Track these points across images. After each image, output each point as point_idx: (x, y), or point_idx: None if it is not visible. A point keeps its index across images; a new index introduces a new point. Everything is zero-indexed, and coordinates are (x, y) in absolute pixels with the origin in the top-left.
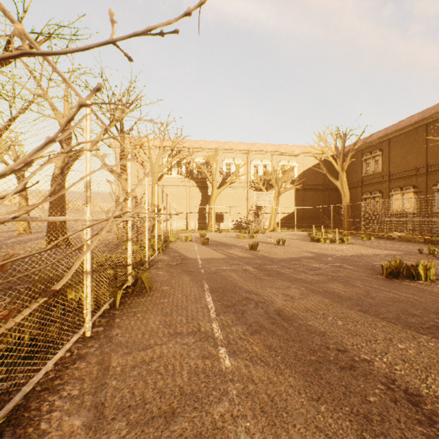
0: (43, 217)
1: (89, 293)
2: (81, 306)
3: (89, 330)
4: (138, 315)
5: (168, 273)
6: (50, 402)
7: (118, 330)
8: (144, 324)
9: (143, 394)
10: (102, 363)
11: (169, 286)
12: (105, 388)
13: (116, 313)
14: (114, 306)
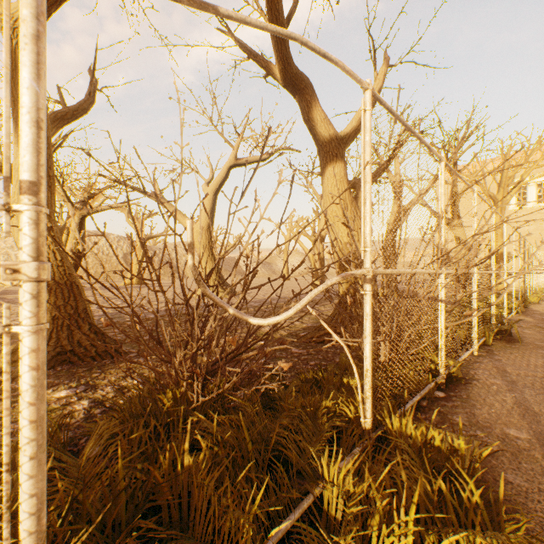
0: (463, 271)
1: (475, 325)
2: (471, 332)
3: (475, 351)
4: (515, 354)
5: (538, 333)
6: (472, 372)
7: (499, 357)
8: (524, 360)
9: (541, 387)
10: (497, 368)
11: (543, 343)
12: (508, 377)
13: (491, 349)
14: (486, 345)
